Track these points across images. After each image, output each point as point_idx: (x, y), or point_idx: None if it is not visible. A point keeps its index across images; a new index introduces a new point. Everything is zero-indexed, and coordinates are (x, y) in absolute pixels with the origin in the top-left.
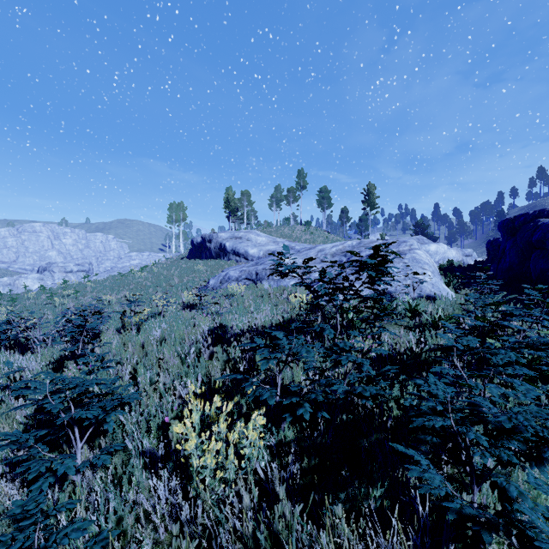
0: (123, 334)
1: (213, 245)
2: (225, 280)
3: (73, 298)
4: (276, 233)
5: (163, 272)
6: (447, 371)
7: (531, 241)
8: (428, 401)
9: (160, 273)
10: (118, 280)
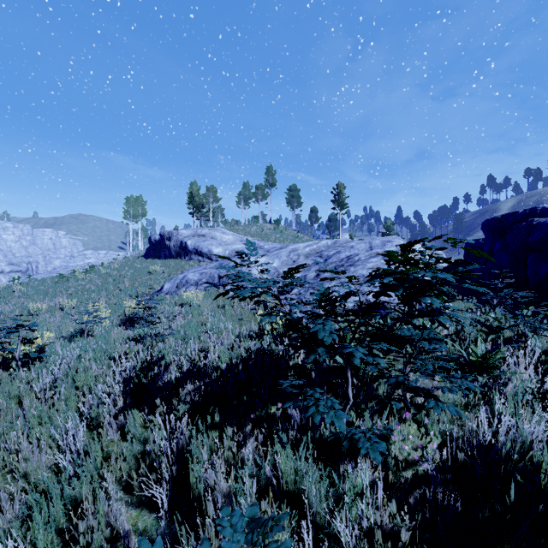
0: (1, 377)
1: (172, 243)
2: (182, 283)
3: None
4: (244, 232)
5: (113, 273)
6: None
7: (527, 242)
8: None
9: (109, 274)
10: (57, 283)
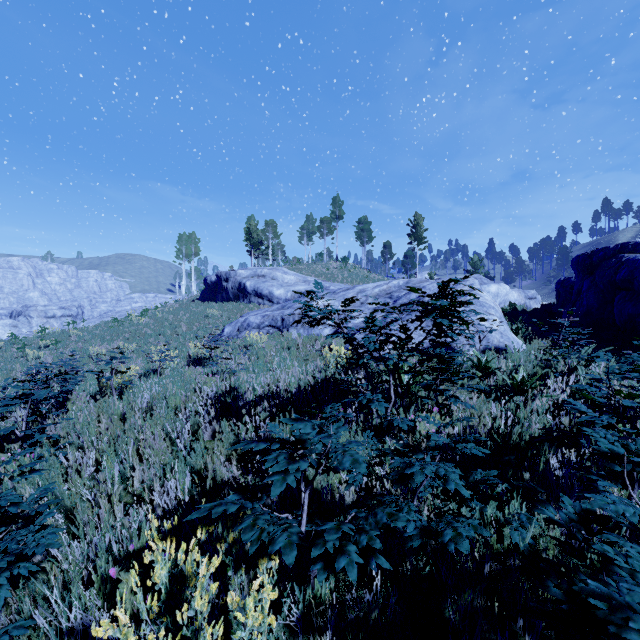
0: (99, 402)
1: (230, 285)
2: (243, 327)
3: (51, 351)
4: (307, 271)
5: (168, 317)
6: (620, 510)
7: (614, 280)
8: (634, 614)
9: (165, 318)
10: (112, 328)
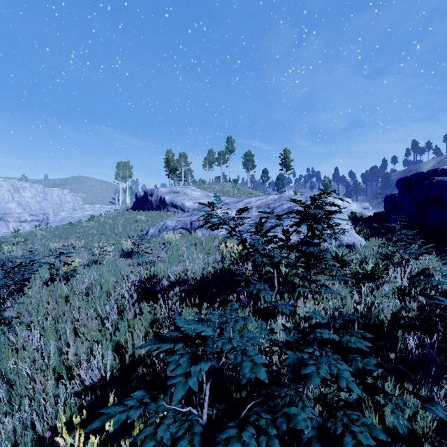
0: (50, 287)
1: (154, 198)
2: (163, 229)
3: (22, 246)
4: (209, 189)
5: (109, 222)
6: None
7: (428, 196)
8: None
9: (106, 222)
10: (68, 229)
